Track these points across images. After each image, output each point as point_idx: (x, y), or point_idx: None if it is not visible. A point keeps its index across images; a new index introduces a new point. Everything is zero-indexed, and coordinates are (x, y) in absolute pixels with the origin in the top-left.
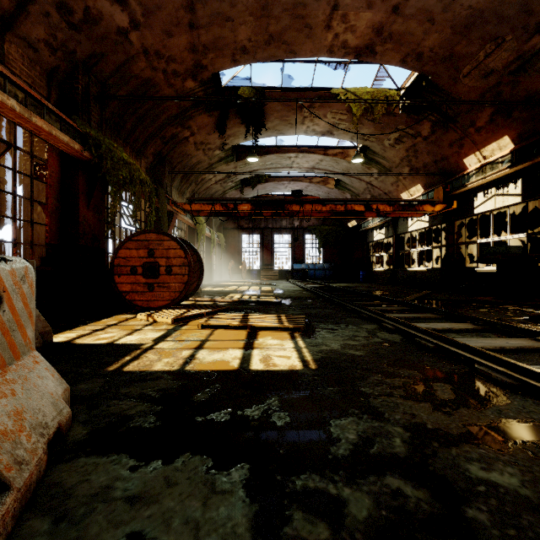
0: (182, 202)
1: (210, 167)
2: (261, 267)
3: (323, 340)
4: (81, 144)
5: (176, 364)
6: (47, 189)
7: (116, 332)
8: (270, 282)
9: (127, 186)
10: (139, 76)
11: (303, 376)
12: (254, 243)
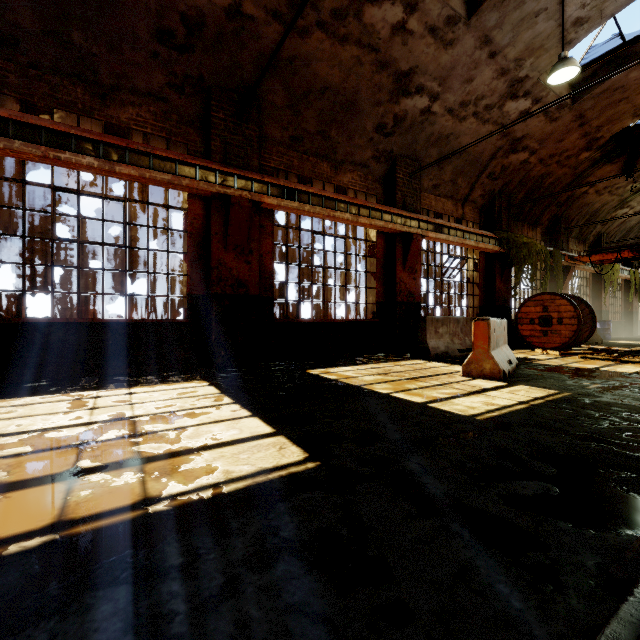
0: (579, 256)
1: (622, 202)
2: None
3: None
4: (498, 245)
5: (557, 364)
6: (479, 275)
7: (523, 354)
8: None
9: (526, 261)
10: (535, 176)
11: (625, 373)
12: None
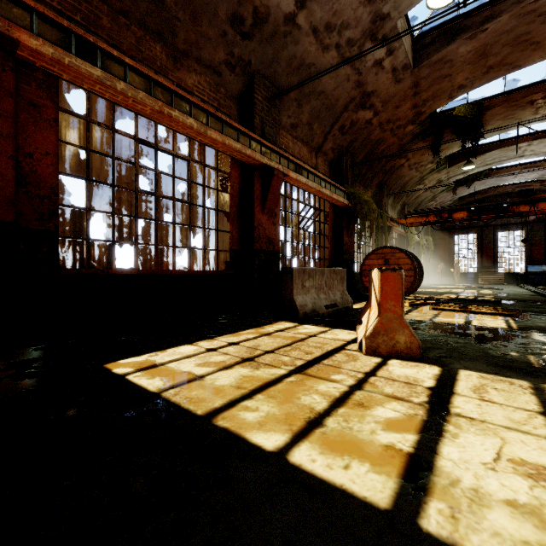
0: (398, 218)
1: (421, 179)
2: (478, 269)
3: (532, 322)
4: (346, 199)
5: (426, 319)
6: (329, 228)
7: None
8: (491, 286)
9: (367, 217)
10: (374, 140)
11: (506, 329)
12: (469, 243)
